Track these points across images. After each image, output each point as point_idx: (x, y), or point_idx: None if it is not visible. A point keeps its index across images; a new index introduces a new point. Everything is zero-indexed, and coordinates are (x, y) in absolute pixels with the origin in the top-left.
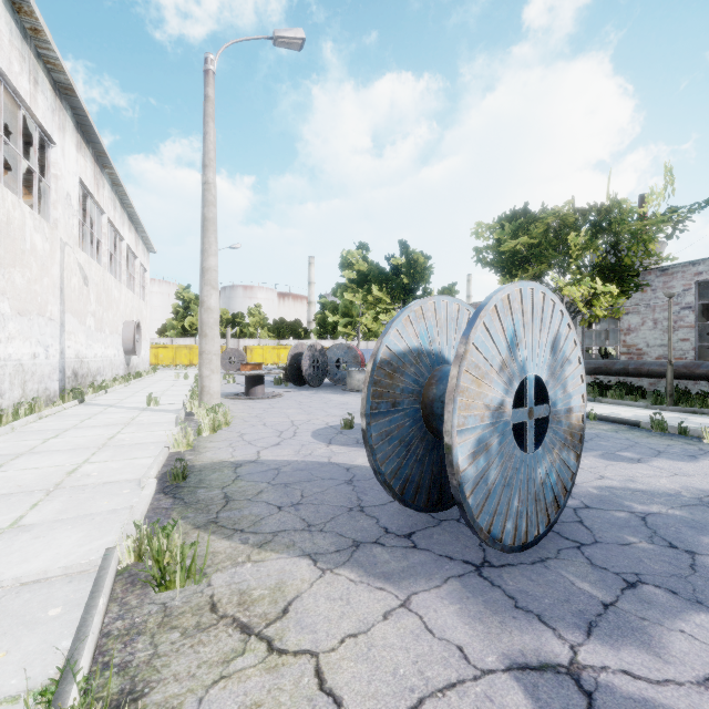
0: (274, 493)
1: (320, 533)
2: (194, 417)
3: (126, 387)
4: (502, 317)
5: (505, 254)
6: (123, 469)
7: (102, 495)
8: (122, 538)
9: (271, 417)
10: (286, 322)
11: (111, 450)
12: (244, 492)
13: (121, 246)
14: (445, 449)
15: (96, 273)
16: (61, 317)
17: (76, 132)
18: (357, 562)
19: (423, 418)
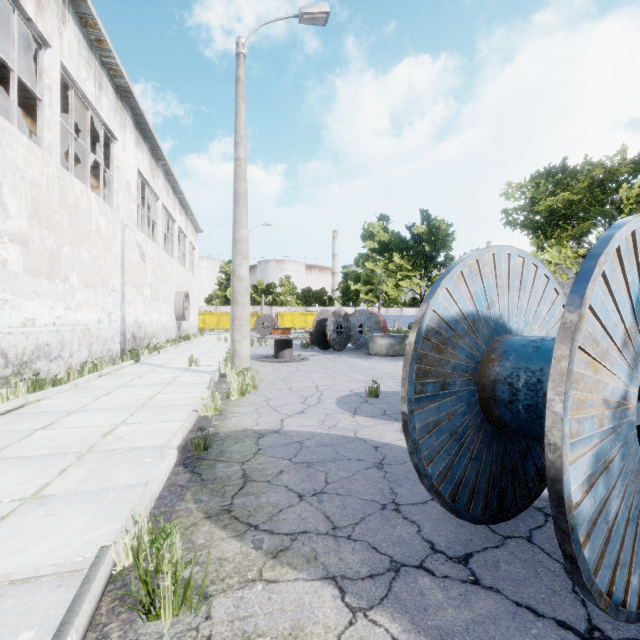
0: (295, 475)
1: (348, 542)
2: (227, 378)
3: (176, 348)
4: (626, 265)
5: (540, 213)
6: (153, 433)
7: (126, 463)
8: (121, 533)
9: (297, 381)
10: (312, 291)
11: (148, 411)
12: (263, 471)
13: (173, 227)
14: (548, 471)
15: (152, 250)
16: (122, 288)
17: (135, 129)
18: (398, 601)
19: (480, 402)
